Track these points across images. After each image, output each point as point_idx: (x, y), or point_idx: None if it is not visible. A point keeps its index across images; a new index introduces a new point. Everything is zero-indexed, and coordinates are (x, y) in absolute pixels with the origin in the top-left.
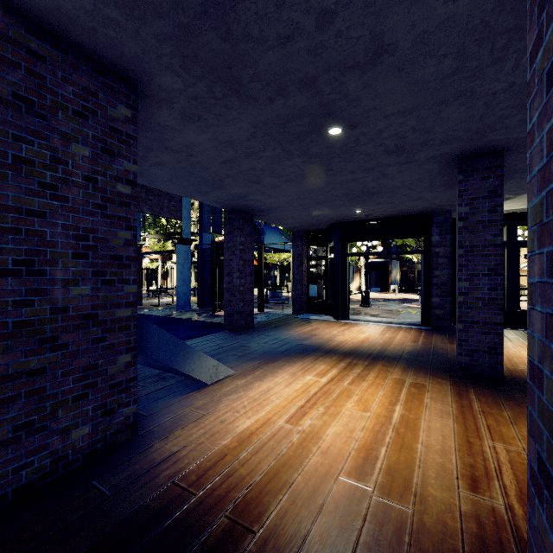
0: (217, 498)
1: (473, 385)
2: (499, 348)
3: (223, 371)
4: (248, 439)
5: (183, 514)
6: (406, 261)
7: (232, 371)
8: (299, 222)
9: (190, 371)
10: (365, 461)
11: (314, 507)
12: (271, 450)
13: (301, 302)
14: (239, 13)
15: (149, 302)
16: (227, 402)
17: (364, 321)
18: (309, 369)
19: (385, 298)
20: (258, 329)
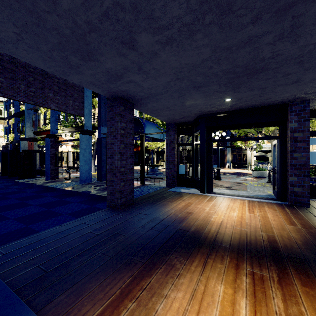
0: None
1: None
2: None
3: None
4: None
5: None
6: (236, 148)
7: None
8: (172, 114)
9: None
10: None
11: None
12: None
13: (173, 178)
14: None
15: (65, 176)
16: None
17: (226, 195)
18: (204, 298)
19: (225, 172)
20: (138, 205)
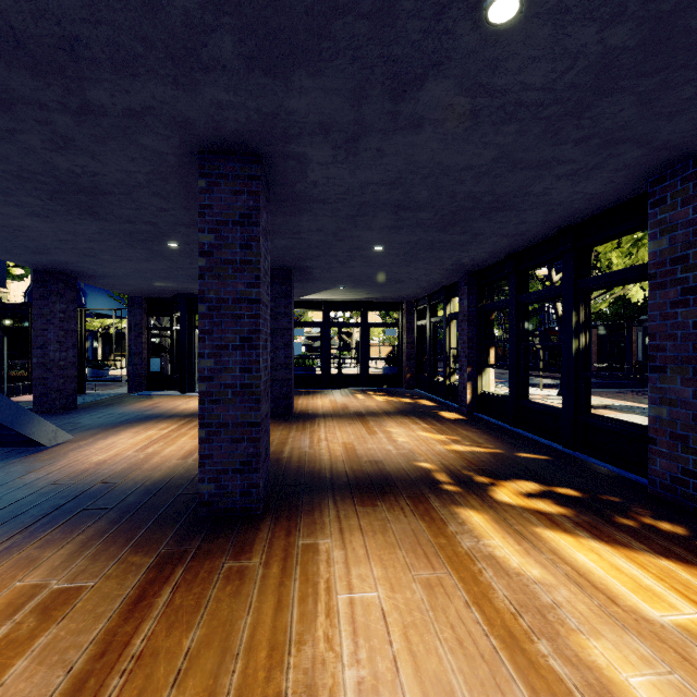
0: (91, 480)
1: (273, 420)
2: (290, 395)
3: (62, 436)
4: (104, 462)
5: (70, 488)
6: None
7: (70, 436)
8: (138, 289)
9: (31, 434)
10: (189, 455)
11: (156, 470)
12: (125, 462)
13: (140, 378)
14: (107, 197)
15: None
16: (75, 453)
17: None
18: (152, 428)
19: None
20: (85, 409)
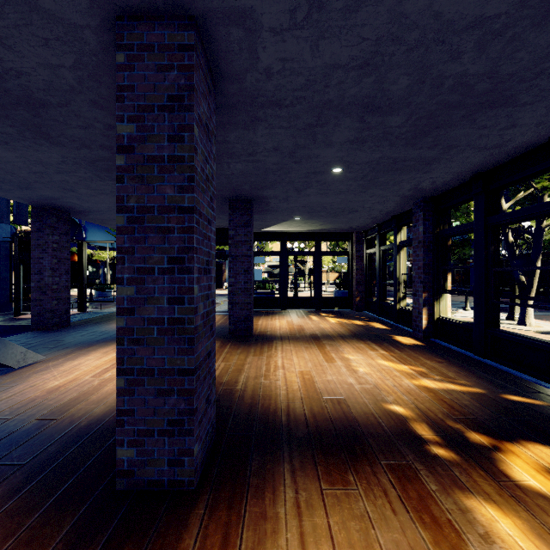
0: (29, 415)
1: (233, 341)
2: (249, 318)
3: (32, 357)
4: (56, 390)
5: (1, 426)
6: None
7: (42, 356)
8: None
9: None
10: None
11: (101, 403)
12: (76, 391)
13: None
14: (47, 110)
15: None
16: (37, 376)
17: None
18: None
19: (217, 294)
20: (76, 326)
